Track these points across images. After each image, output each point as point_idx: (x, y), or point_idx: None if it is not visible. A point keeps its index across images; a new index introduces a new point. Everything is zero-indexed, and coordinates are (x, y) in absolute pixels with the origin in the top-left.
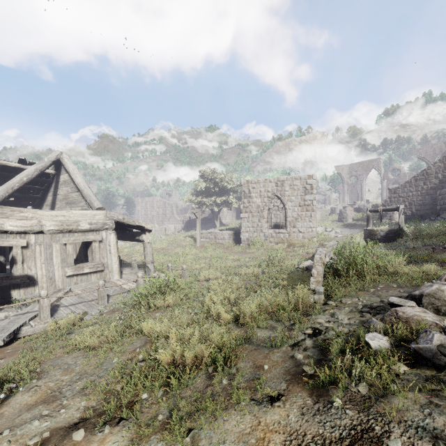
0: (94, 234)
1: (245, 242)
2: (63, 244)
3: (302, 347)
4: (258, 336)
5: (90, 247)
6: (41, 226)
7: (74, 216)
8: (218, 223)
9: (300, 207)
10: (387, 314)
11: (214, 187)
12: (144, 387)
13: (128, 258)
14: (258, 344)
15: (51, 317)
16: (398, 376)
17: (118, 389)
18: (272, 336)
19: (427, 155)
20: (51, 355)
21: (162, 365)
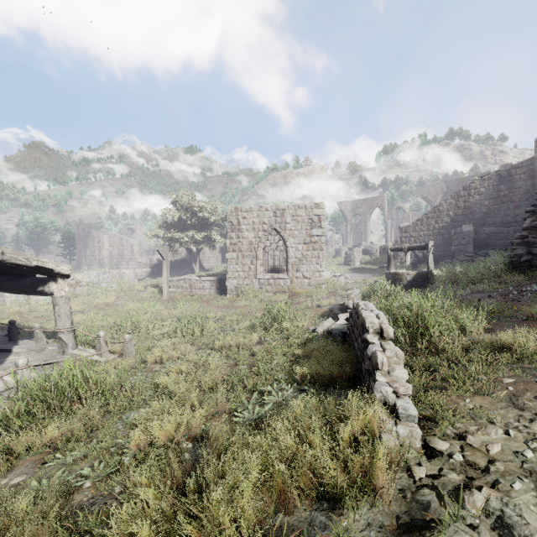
0: None
1: (233, 292)
2: None
3: None
4: None
5: None
6: None
7: None
8: (197, 267)
9: (305, 244)
10: None
11: (191, 219)
12: None
13: (44, 322)
14: None
15: None
16: None
17: None
18: None
19: (429, 194)
20: None
21: None
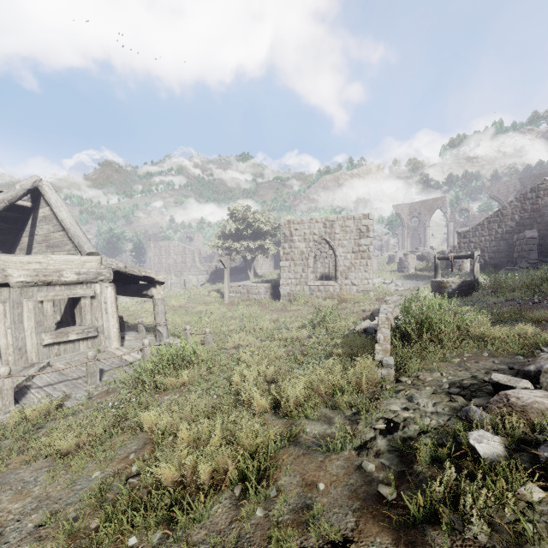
0: (84, 288)
1: (286, 298)
2: (38, 301)
3: (373, 450)
4: (308, 432)
5: (78, 305)
6: (5, 276)
7: (55, 263)
8: (252, 274)
9: (353, 253)
10: (493, 400)
11: (246, 229)
12: (132, 526)
13: (135, 319)
14: (307, 446)
15: (16, 404)
16: (530, 506)
17: (89, 532)
18: (328, 433)
19: (500, 193)
20: (1, 466)
21: (163, 485)
